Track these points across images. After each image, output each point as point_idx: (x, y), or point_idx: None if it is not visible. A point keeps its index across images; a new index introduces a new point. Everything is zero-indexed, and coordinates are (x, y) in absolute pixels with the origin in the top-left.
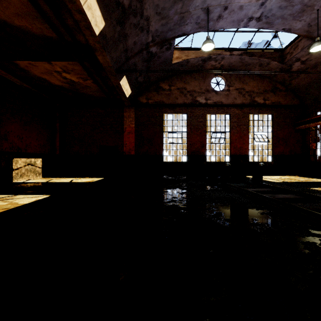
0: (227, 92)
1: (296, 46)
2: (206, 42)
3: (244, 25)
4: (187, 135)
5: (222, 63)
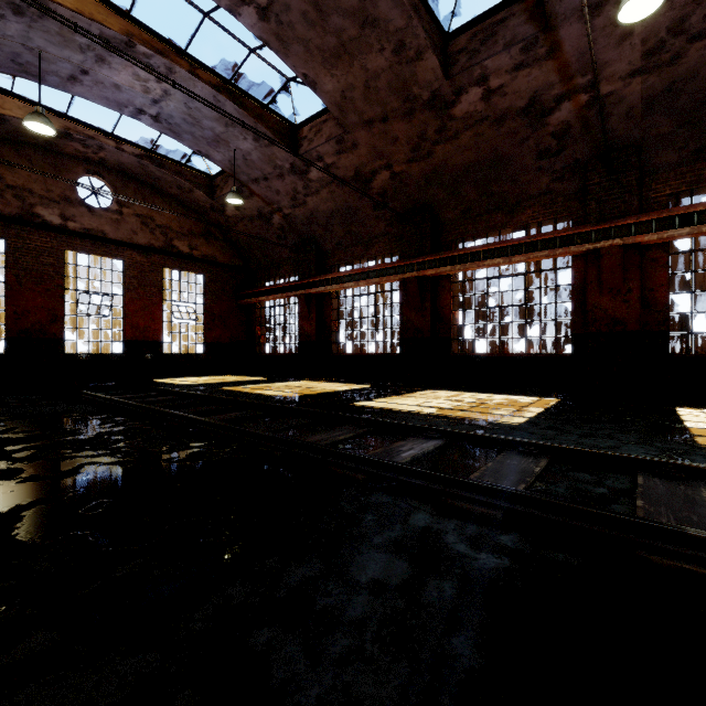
0: (118, 215)
1: (227, 181)
2: (35, 120)
3: (132, 114)
4: (6, 289)
5: (104, 156)
